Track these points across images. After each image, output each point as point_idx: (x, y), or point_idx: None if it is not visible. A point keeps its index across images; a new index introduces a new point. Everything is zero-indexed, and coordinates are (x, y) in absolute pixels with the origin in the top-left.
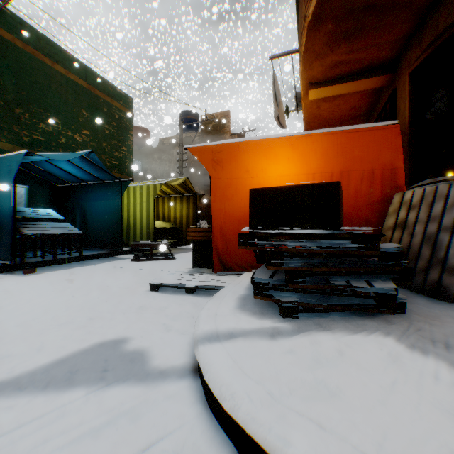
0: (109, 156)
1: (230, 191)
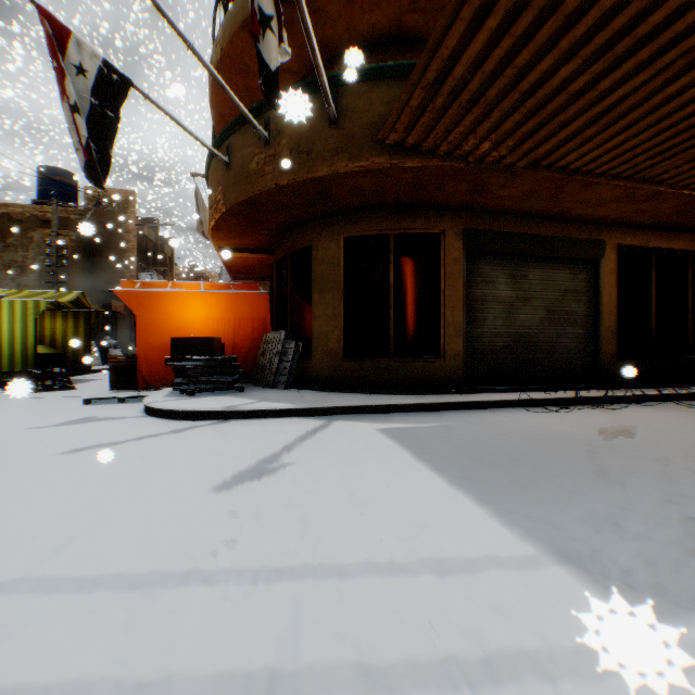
0: None
1: (154, 327)
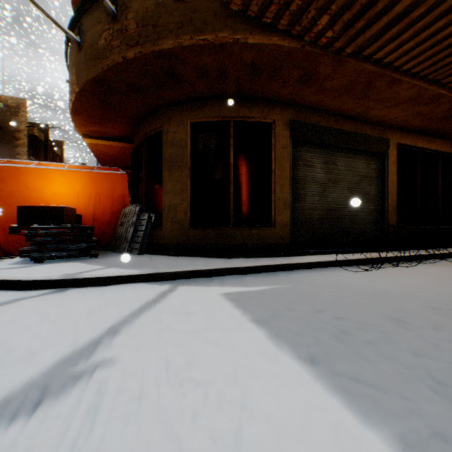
0: None
1: (13, 199)
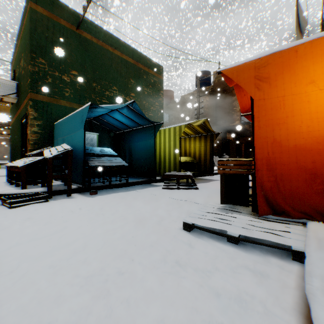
0: (147, 110)
1: (282, 112)
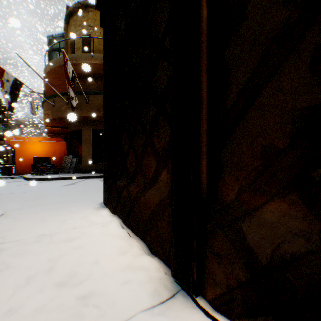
0: None
1: (23, 153)
